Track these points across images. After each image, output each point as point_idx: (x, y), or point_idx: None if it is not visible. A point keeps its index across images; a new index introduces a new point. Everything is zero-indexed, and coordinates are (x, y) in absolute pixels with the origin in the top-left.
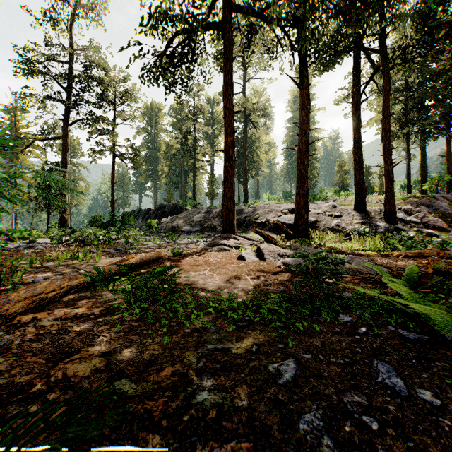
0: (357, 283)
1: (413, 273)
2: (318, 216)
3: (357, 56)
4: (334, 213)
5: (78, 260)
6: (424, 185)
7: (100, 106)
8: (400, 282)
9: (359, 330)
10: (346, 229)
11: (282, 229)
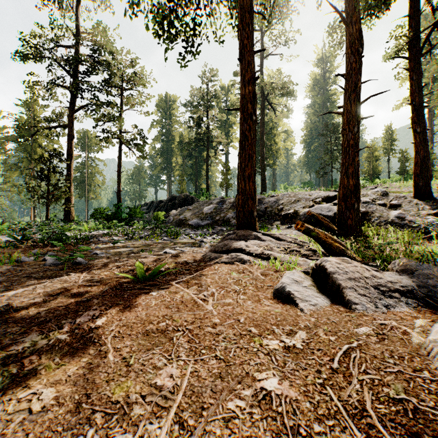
0: None
1: None
2: (367, 205)
3: None
4: (387, 202)
5: None
6: None
7: (107, 92)
8: None
9: None
10: (416, 224)
11: (321, 223)
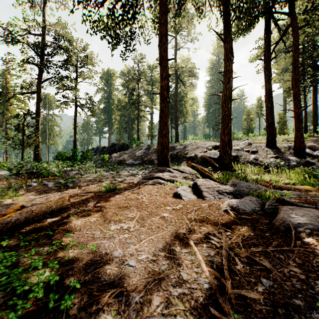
0: None
1: None
2: (238, 151)
3: (268, 21)
4: (250, 149)
5: None
6: (315, 128)
7: (66, 69)
8: None
9: None
10: (263, 163)
11: (209, 163)
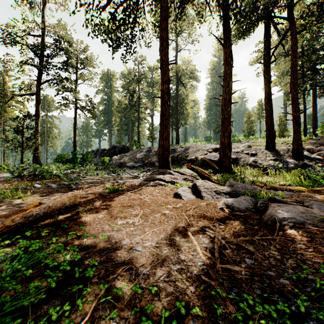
0: None
1: None
2: (238, 154)
3: (267, 26)
4: (250, 152)
5: None
6: (315, 130)
7: (66, 70)
8: None
9: None
10: (262, 165)
11: (209, 165)
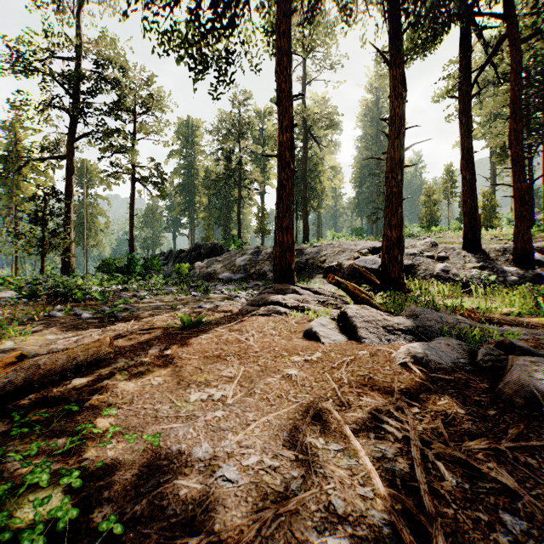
0: None
1: None
2: (414, 258)
3: (466, 30)
4: (435, 254)
5: None
6: None
7: (116, 117)
8: None
9: None
10: (459, 277)
11: (363, 277)
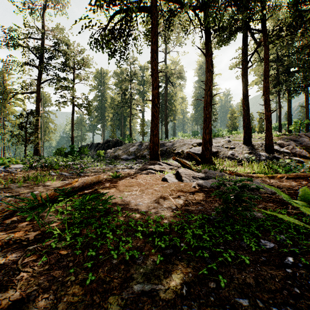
0: (260, 202)
1: (306, 194)
2: (218, 148)
3: (245, 35)
4: (229, 146)
5: (37, 182)
6: (290, 126)
7: (63, 70)
8: (301, 203)
9: (287, 261)
10: (238, 157)
11: (193, 157)
